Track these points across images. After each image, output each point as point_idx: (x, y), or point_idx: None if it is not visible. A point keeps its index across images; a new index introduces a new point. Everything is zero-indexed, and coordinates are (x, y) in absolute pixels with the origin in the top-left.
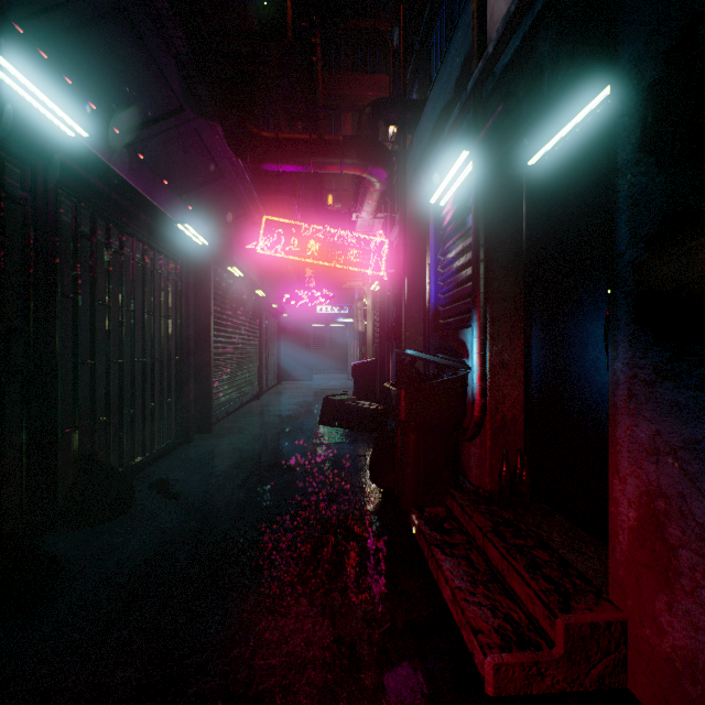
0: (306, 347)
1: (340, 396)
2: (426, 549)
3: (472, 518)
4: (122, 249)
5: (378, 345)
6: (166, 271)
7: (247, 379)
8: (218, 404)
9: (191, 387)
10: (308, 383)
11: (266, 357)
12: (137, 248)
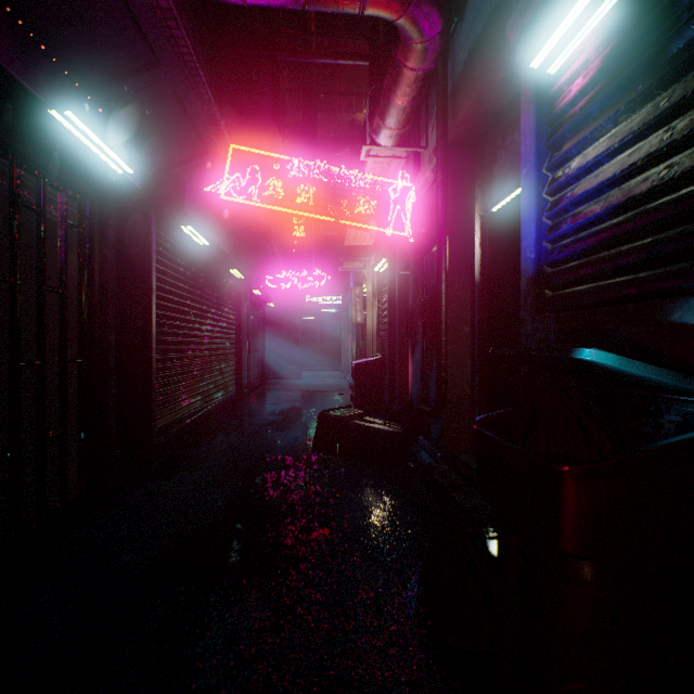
0: (295, 342)
1: (342, 409)
2: None
3: None
4: None
5: (386, 339)
6: (56, 212)
7: (218, 383)
8: (168, 424)
9: (110, 405)
10: (297, 383)
11: (246, 353)
12: None
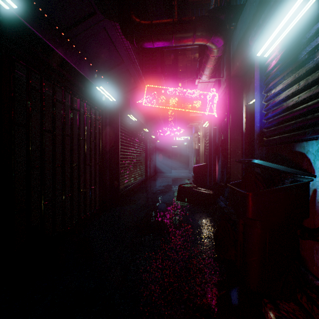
0: (168, 157)
1: (188, 184)
2: None
3: None
4: (63, 100)
5: (207, 156)
6: (93, 116)
7: (139, 173)
8: (123, 187)
9: (107, 179)
10: (169, 175)
11: (149, 162)
12: (75, 101)
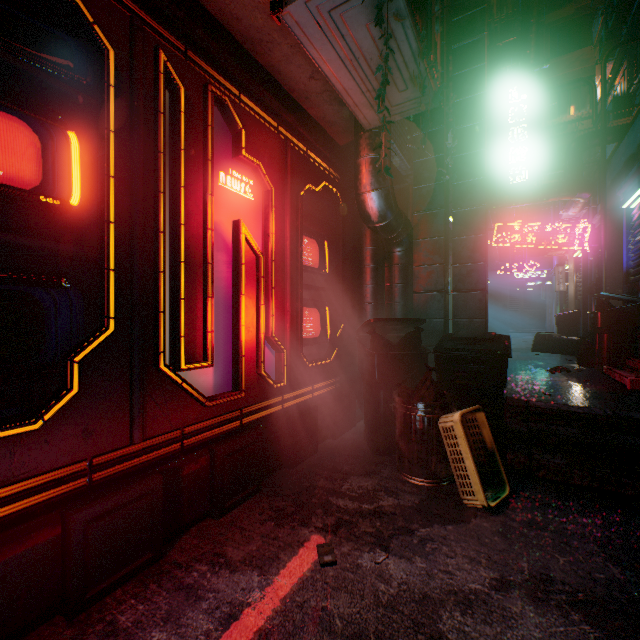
0: (503, 308)
1: (548, 333)
2: (609, 372)
3: (635, 361)
4: None
5: (580, 300)
6: None
7: None
8: None
9: None
10: None
11: None
12: None
